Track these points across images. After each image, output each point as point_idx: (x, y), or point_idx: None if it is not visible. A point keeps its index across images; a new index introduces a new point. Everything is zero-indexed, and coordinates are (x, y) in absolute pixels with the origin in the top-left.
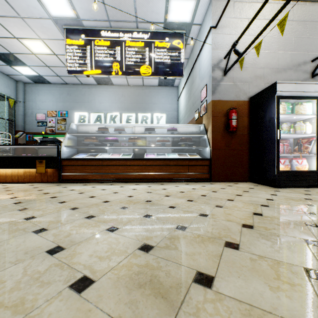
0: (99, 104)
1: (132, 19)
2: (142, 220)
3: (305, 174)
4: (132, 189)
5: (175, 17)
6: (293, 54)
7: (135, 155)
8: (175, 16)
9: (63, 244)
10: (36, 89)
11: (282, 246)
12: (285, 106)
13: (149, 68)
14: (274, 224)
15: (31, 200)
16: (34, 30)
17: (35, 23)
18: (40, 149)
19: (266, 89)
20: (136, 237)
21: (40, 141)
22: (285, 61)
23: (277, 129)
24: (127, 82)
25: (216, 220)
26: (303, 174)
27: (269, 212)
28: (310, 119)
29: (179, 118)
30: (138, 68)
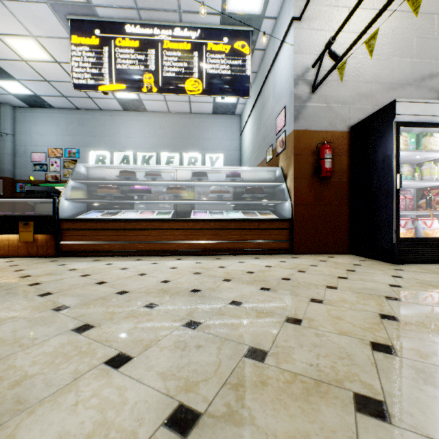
0: (126, 139)
1: (173, 6)
2: (181, 335)
3: (438, 243)
4: (171, 268)
5: (237, 4)
6: (414, 62)
7: (177, 214)
8: (237, 4)
9: None
10: (31, 115)
11: None
12: (408, 138)
13: (199, 82)
14: (429, 341)
15: None
16: (21, 21)
17: (22, 10)
18: (37, 205)
19: (378, 112)
20: (164, 385)
21: (26, 192)
22: (403, 73)
23: (396, 173)
24: (168, 108)
25: (320, 333)
26: (436, 243)
27: (407, 314)
28: None
29: (243, 160)
30: (182, 83)
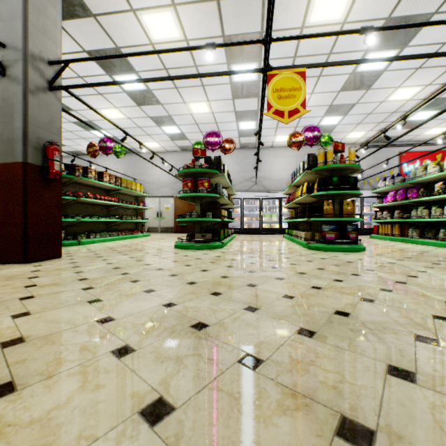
0: None
1: None
2: None
3: None
4: None
5: None
6: None
7: None
8: None
9: None
10: None
11: None
12: None
13: None
14: None
15: None
16: None
17: None
18: None
19: None
20: None
21: None
22: None
23: None
24: None
25: None
26: None
27: None
28: None
29: None
30: None
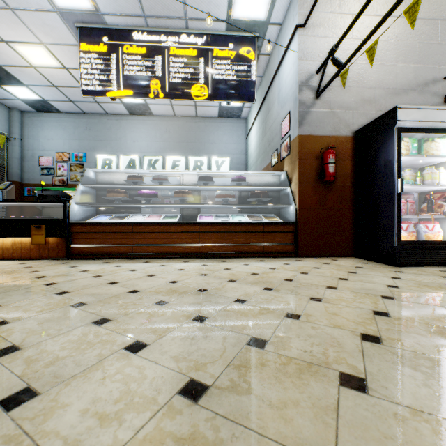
0: (132, 143)
1: (180, 14)
2: (190, 327)
3: (439, 246)
4: (178, 269)
5: (243, 11)
6: (417, 68)
7: (183, 218)
8: (243, 11)
9: (37, 383)
10: (39, 120)
11: (445, 382)
12: (409, 144)
13: (205, 88)
14: (415, 333)
15: (11, 289)
16: (31, 29)
17: (33, 18)
18: (45, 209)
19: (380, 117)
20: (177, 365)
21: (38, 196)
22: (407, 78)
23: (398, 178)
24: (174, 112)
25: (316, 326)
26: (437, 246)
27: (399, 310)
28: (445, 162)
29: (249, 163)
30: (188, 89)
